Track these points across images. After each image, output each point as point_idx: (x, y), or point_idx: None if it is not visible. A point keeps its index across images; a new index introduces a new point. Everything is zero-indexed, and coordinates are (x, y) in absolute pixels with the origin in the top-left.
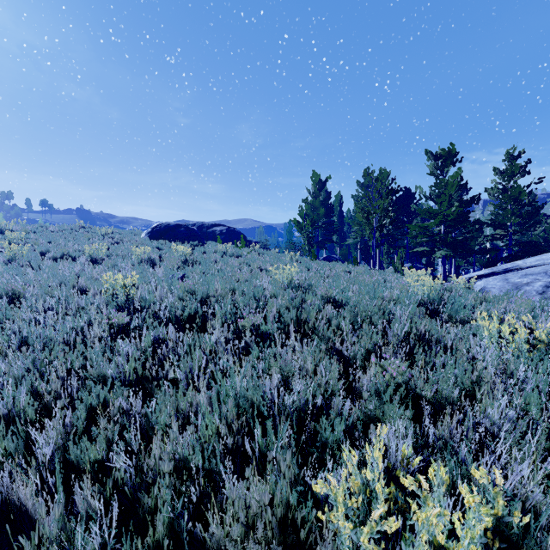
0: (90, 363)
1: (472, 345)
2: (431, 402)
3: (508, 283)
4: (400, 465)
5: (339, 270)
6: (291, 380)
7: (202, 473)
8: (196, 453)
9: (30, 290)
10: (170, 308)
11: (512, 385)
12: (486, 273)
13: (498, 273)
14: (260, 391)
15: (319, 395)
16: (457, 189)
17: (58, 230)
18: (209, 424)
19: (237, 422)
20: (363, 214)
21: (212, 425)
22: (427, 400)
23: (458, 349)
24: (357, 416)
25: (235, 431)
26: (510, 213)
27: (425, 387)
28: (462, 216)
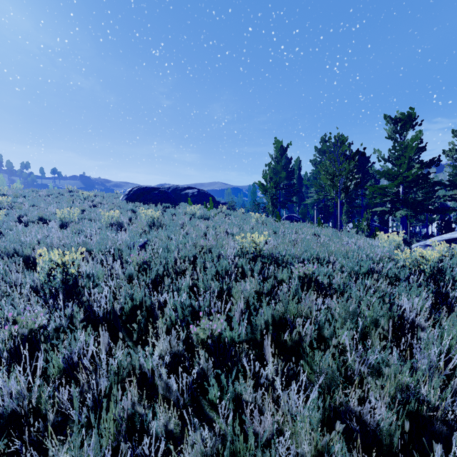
0: None
1: None
2: None
3: None
4: None
5: (306, 233)
6: None
7: None
8: None
9: None
10: (110, 297)
11: None
12: None
13: None
14: None
15: None
16: (416, 151)
17: (47, 194)
18: None
19: None
20: (326, 176)
21: None
22: None
23: None
24: None
25: None
26: None
27: None
28: (423, 178)
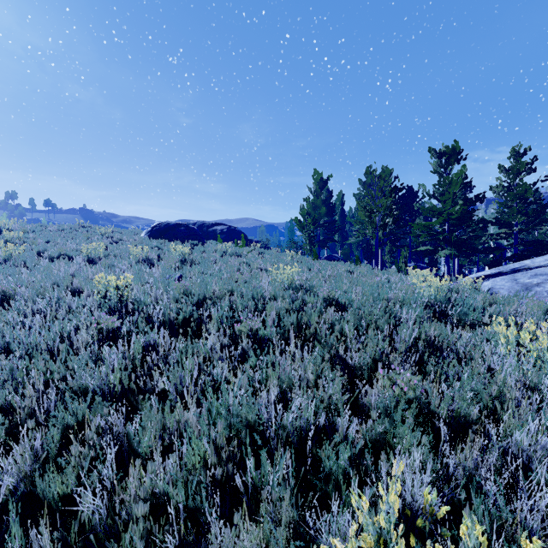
0: (72, 373)
1: (486, 353)
2: (448, 422)
3: (517, 283)
4: (417, 505)
5: (341, 270)
6: (291, 392)
7: (183, 515)
8: (178, 488)
9: (21, 292)
10: (164, 311)
11: (538, 401)
12: (493, 273)
13: (505, 273)
14: (256, 408)
15: (321, 414)
16: (461, 187)
17: (58, 230)
18: (196, 448)
19: (229, 444)
20: (365, 212)
21: (200, 449)
22: (443, 420)
23: (472, 357)
24: (364, 438)
25: (224, 459)
26: (516, 211)
27: (441, 404)
28: (467, 215)
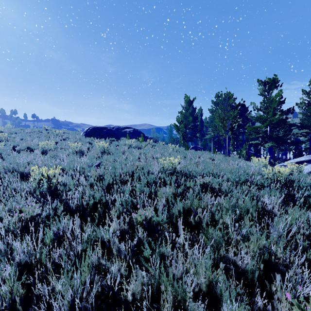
0: None
1: None
2: None
3: None
4: None
5: (205, 157)
6: (185, 302)
7: None
8: None
9: None
10: (79, 197)
11: None
12: (307, 160)
13: None
14: None
15: None
16: (278, 104)
17: (31, 132)
18: None
19: None
20: (219, 120)
21: None
22: None
23: None
24: None
25: None
26: None
27: None
28: (283, 121)
